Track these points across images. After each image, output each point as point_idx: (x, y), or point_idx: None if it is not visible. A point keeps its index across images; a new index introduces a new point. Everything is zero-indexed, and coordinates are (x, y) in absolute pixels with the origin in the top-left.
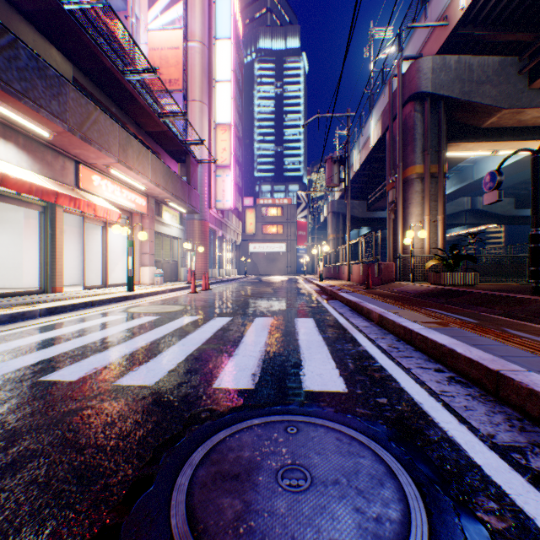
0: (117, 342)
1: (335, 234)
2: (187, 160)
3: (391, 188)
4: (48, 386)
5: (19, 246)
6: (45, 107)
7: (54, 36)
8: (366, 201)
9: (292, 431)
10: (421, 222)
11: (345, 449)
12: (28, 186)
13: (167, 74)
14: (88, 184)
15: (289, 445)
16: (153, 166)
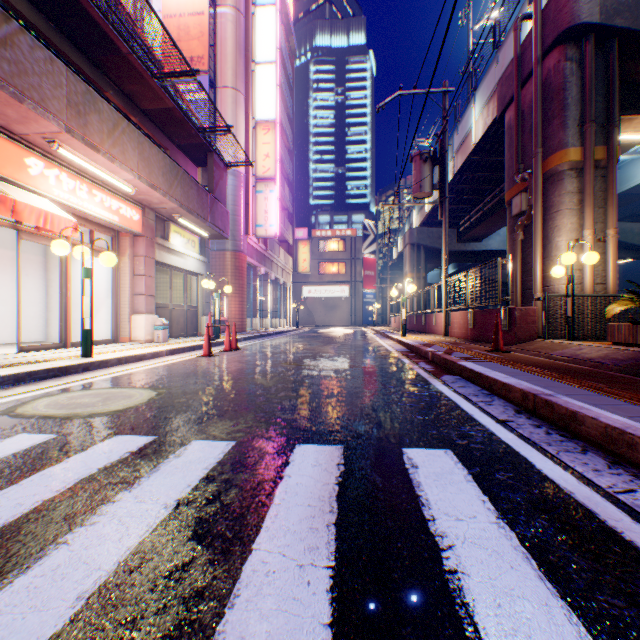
0: None
1: (414, 272)
2: (210, 161)
3: (518, 193)
4: None
5: None
6: None
7: None
8: (456, 229)
9: None
10: (578, 240)
11: None
12: None
13: (187, 50)
14: (14, 170)
15: None
16: (143, 154)
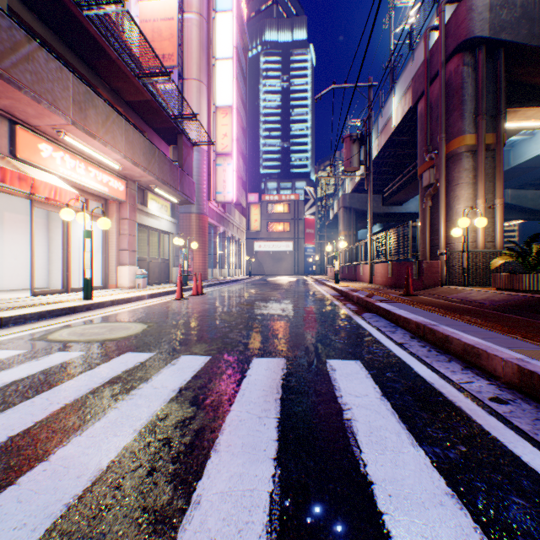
0: None
1: (347, 231)
2: (179, 141)
3: (427, 169)
4: None
5: None
6: None
7: None
8: (381, 195)
9: None
10: (473, 208)
11: None
12: None
13: (160, 49)
14: (30, 153)
15: None
16: (128, 138)
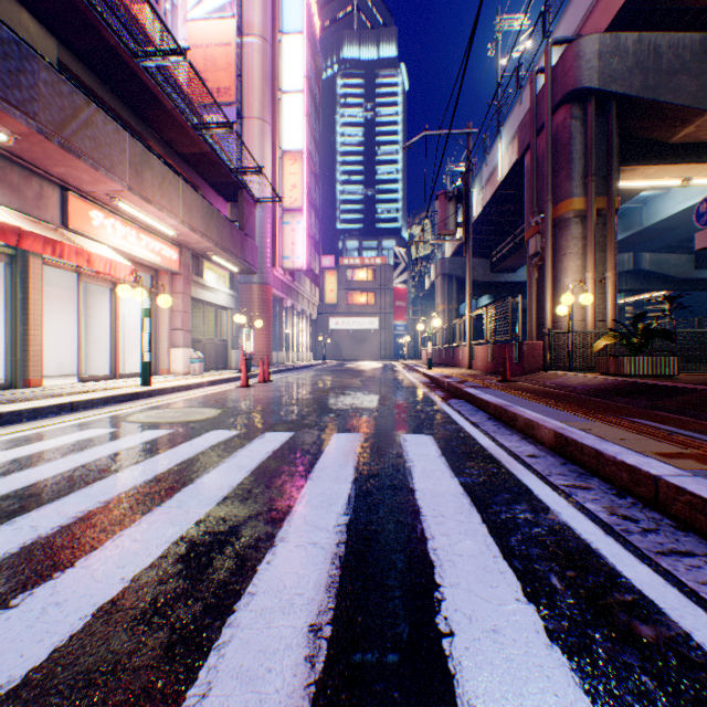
0: (48, 498)
1: (446, 304)
2: (240, 198)
3: (534, 234)
4: None
5: None
6: None
7: None
8: (489, 259)
9: None
10: (581, 282)
11: None
12: None
13: (214, 81)
14: (82, 223)
15: None
16: (185, 201)
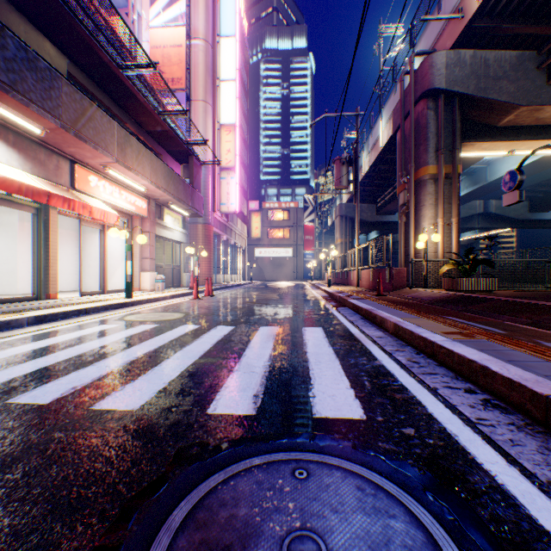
0: (105, 356)
1: (343, 238)
2: (190, 161)
3: (403, 190)
4: (14, 410)
5: (13, 251)
6: (35, 101)
7: (47, 28)
8: (375, 204)
9: (301, 476)
10: (434, 225)
11: (369, 504)
12: (17, 186)
13: (169, 73)
14: (84, 185)
15: (298, 497)
16: (153, 167)
